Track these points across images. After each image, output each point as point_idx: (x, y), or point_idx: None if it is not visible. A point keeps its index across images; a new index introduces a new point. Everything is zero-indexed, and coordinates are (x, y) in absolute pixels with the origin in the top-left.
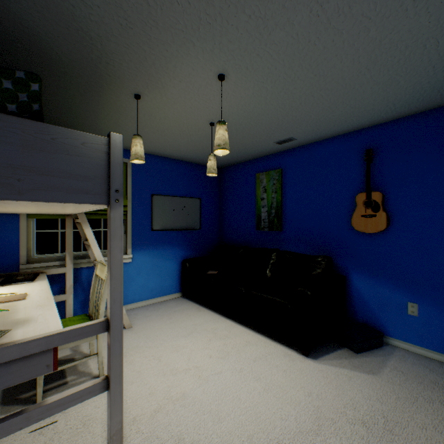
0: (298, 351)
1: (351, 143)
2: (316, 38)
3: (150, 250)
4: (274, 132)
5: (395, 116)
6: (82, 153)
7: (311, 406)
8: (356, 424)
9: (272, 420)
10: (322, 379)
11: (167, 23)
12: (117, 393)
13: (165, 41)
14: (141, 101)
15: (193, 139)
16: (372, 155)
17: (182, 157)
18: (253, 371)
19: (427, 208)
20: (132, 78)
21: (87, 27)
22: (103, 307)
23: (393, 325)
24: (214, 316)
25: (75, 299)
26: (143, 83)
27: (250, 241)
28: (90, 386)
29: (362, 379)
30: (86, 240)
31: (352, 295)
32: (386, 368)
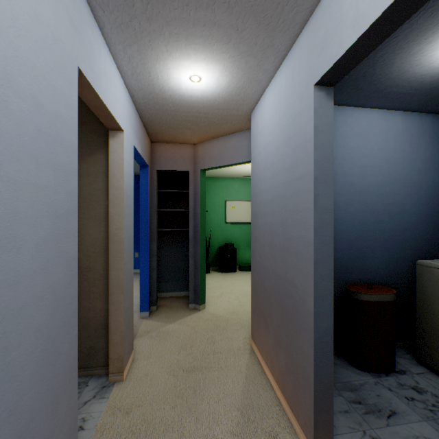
0: None
1: None
2: None
3: None
4: None
5: None
6: None
7: None
8: None
9: None
10: None
11: None
12: None
13: None
14: None
15: None
16: None
17: None
18: None
19: None
20: None
21: None
22: None
23: None
24: None
25: None
26: None
27: None
28: None
29: None
30: None
31: None
32: None
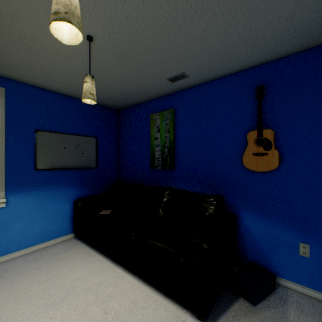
0: (193, 312)
1: (241, 81)
2: None
3: (34, 192)
4: (166, 63)
5: (288, 50)
6: None
7: None
8: None
9: None
10: None
11: None
12: None
13: None
14: None
15: (75, 64)
16: (263, 91)
17: (73, 92)
18: None
19: (319, 146)
20: None
21: None
22: None
23: (284, 266)
24: (103, 263)
25: None
26: None
27: (145, 179)
28: None
29: None
30: None
31: (242, 233)
32: None
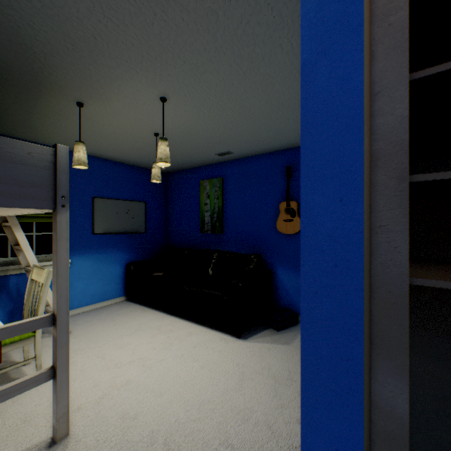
0: (233, 335)
1: (277, 160)
2: (237, 83)
3: (92, 254)
4: (214, 146)
5: None
6: (29, 162)
7: (237, 372)
8: (269, 378)
9: (205, 387)
10: (248, 353)
11: (113, 54)
12: (64, 379)
13: (111, 66)
14: (84, 108)
15: (138, 145)
16: (291, 171)
17: (126, 160)
18: (193, 355)
19: None
20: (76, 89)
21: (32, 44)
22: (42, 310)
23: None
24: (159, 315)
25: (1, 309)
26: (87, 94)
27: (195, 243)
28: (36, 376)
29: (278, 348)
30: (16, 245)
31: (278, 285)
32: (297, 339)
